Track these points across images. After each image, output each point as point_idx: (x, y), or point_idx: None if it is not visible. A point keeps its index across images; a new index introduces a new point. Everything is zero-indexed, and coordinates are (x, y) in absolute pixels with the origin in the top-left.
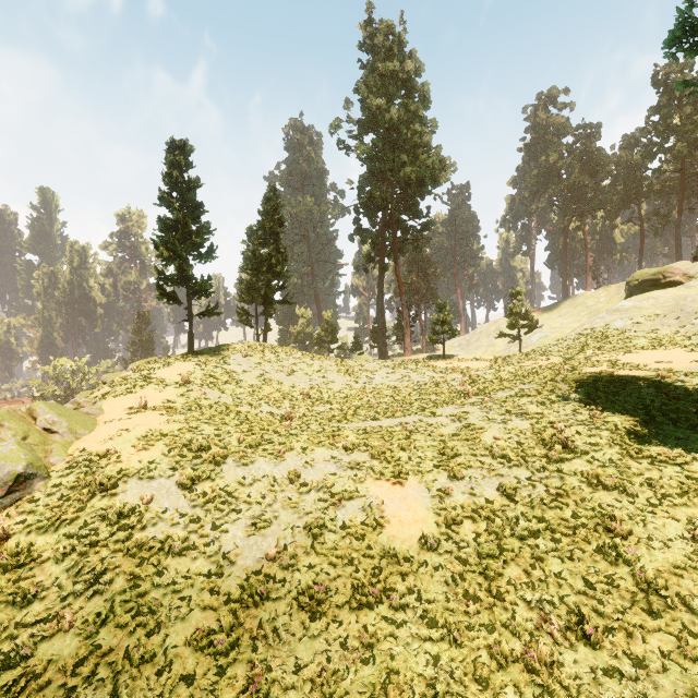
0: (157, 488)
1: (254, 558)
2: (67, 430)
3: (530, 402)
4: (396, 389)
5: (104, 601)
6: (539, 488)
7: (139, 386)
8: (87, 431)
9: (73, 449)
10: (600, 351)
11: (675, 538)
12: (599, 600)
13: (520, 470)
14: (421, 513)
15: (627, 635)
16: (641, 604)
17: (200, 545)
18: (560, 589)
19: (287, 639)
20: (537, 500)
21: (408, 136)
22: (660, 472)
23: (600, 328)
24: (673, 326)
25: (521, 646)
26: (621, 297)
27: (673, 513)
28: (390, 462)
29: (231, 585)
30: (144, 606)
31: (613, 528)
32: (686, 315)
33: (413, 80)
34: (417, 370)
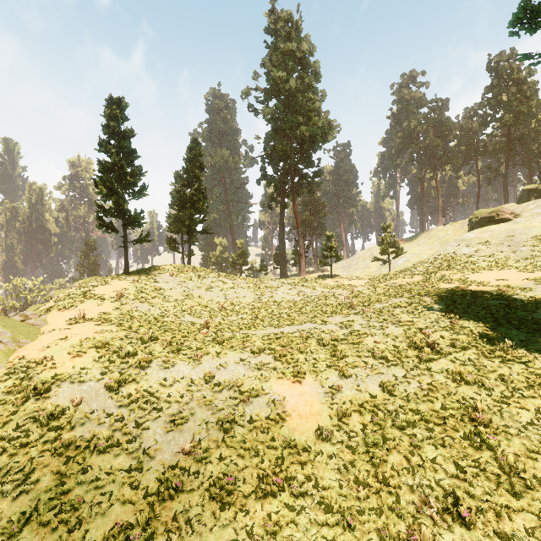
0: (87, 390)
1: (172, 453)
2: (10, 339)
3: (402, 312)
4: (294, 302)
5: (29, 499)
6: (413, 383)
7: (79, 301)
8: (30, 340)
9: (14, 357)
10: (452, 271)
11: (527, 425)
12: (469, 483)
13: (397, 369)
14: (316, 407)
15: (496, 515)
16: (505, 486)
17: (123, 443)
18: (435, 473)
19: (199, 530)
20: (412, 394)
21: (303, 102)
22: (509, 369)
23: (451, 254)
24: (506, 252)
25: (406, 528)
26: (464, 230)
27: (523, 404)
28: (290, 364)
29: (150, 478)
30: (67, 503)
31: (476, 418)
32: (515, 244)
33: (307, 58)
34: (310, 286)
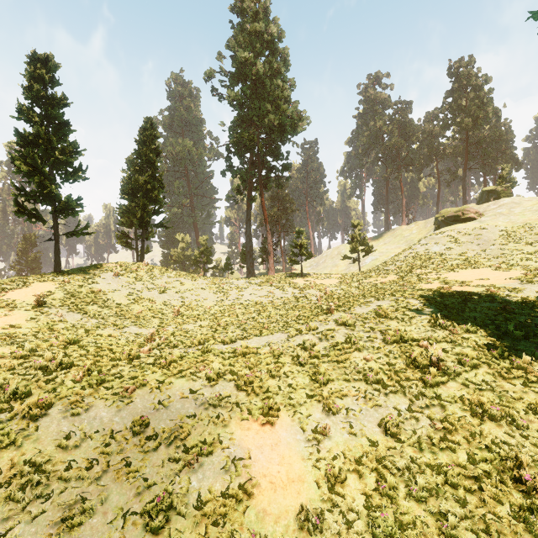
0: None
1: None
2: None
3: (390, 319)
4: (262, 305)
5: None
6: (422, 420)
7: None
8: None
9: None
10: (427, 270)
11: None
12: None
13: (398, 398)
14: (297, 466)
15: None
16: None
17: None
18: None
19: None
20: (425, 438)
21: (272, 89)
22: (537, 395)
23: (422, 252)
24: (476, 251)
25: None
26: (428, 230)
27: None
28: (259, 394)
29: None
30: None
31: (523, 479)
32: (484, 242)
33: (276, 42)
34: (280, 286)
